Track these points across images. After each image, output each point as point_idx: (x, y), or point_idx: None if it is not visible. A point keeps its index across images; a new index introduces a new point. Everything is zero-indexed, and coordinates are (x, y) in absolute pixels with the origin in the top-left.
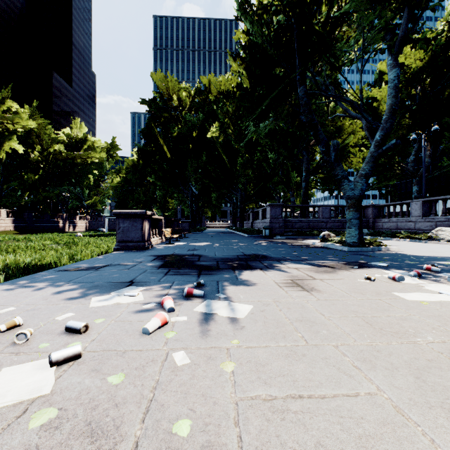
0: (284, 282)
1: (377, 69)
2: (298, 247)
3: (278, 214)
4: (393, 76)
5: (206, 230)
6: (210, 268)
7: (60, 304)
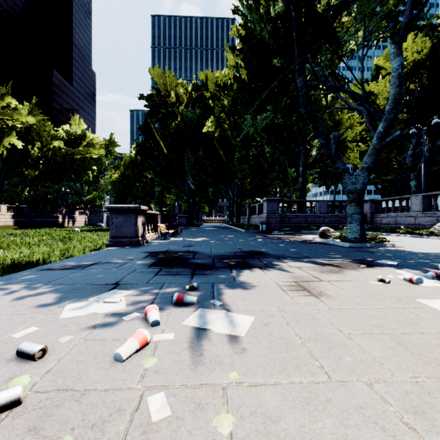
0: (287, 284)
1: (374, 64)
2: (297, 242)
3: (275, 209)
4: (397, 65)
5: (203, 225)
6: (205, 266)
7: (26, 313)
